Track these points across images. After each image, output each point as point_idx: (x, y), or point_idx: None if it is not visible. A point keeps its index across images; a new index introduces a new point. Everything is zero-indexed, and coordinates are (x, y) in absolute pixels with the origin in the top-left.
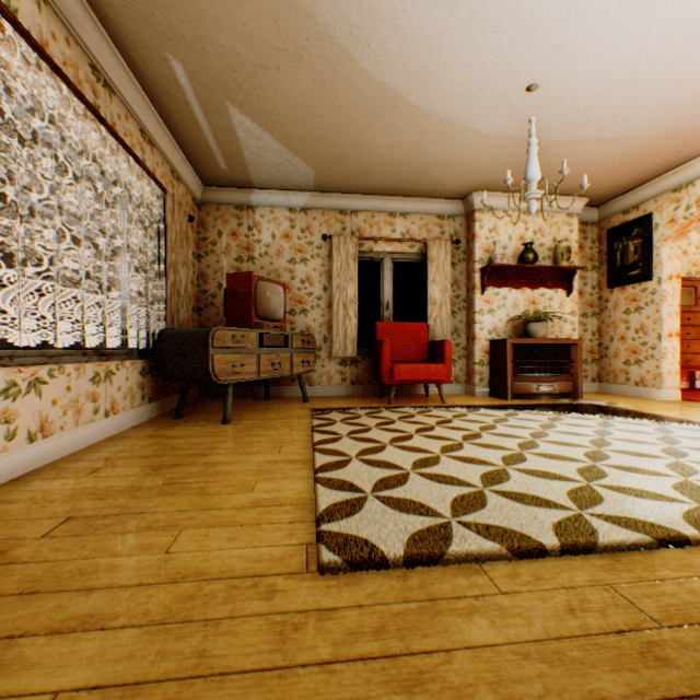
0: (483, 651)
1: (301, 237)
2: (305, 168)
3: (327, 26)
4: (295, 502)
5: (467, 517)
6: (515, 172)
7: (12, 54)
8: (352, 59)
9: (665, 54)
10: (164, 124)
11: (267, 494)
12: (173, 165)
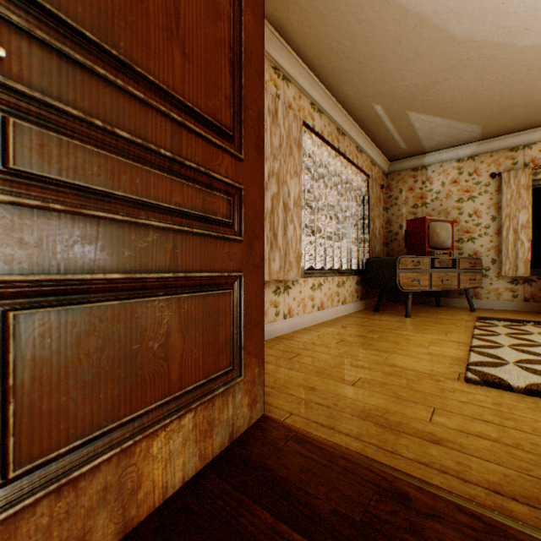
0: None
1: (467, 180)
2: (470, 128)
3: (484, 39)
4: (454, 357)
5: None
6: None
7: (313, 145)
8: (511, 45)
9: None
10: (367, 137)
11: (435, 351)
12: (371, 158)
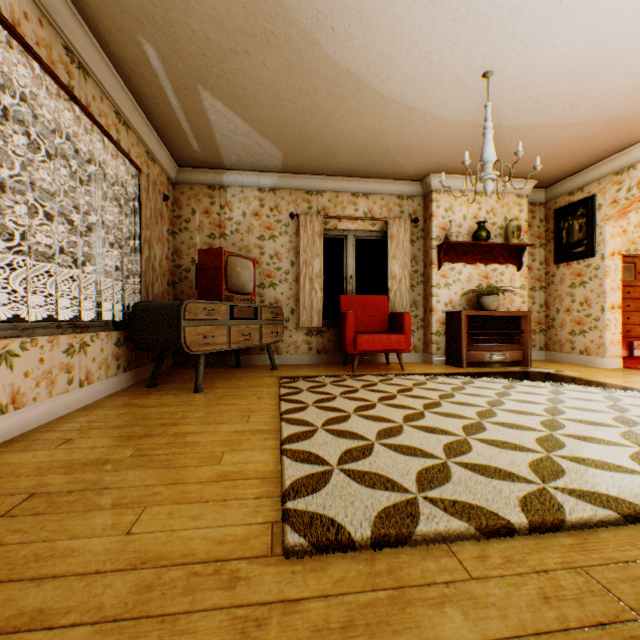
0: None
1: (270, 216)
2: (274, 151)
3: (294, 12)
4: (262, 475)
5: (433, 492)
6: (470, 155)
7: None
8: (318, 45)
9: (613, 43)
10: (139, 106)
11: (234, 467)
12: (148, 146)
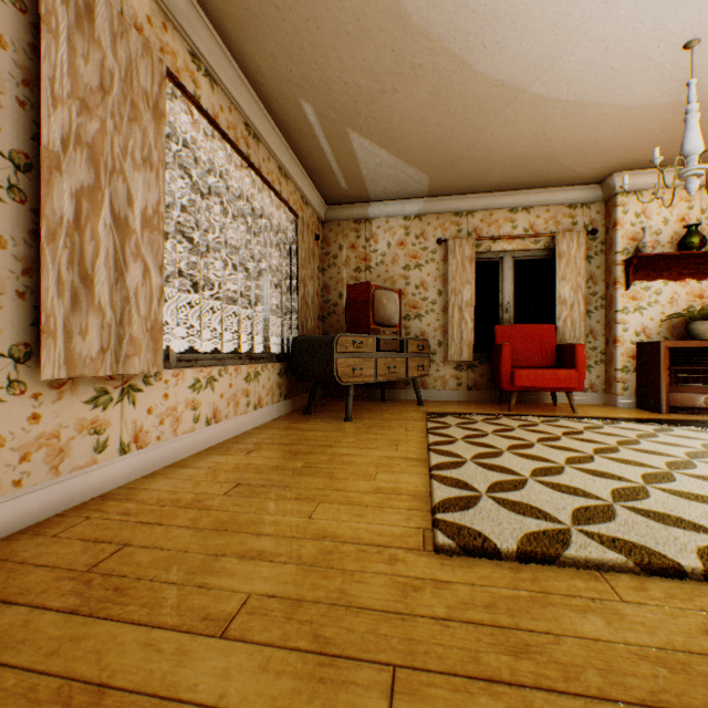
0: (595, 643)
1: (415, 244)
2: (419, 176)
3: (441, 41)
4: (412, 493)
5: (589, 528)
6: (672, 142)
7: (197, 131)
8: (467, 65)
9: None
10: (296, 158)
11: (386, 484)
12: (302, 192)
